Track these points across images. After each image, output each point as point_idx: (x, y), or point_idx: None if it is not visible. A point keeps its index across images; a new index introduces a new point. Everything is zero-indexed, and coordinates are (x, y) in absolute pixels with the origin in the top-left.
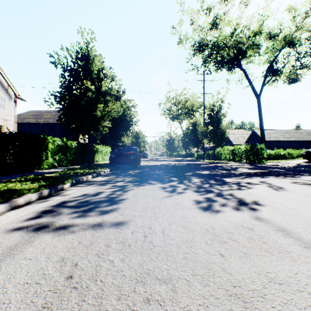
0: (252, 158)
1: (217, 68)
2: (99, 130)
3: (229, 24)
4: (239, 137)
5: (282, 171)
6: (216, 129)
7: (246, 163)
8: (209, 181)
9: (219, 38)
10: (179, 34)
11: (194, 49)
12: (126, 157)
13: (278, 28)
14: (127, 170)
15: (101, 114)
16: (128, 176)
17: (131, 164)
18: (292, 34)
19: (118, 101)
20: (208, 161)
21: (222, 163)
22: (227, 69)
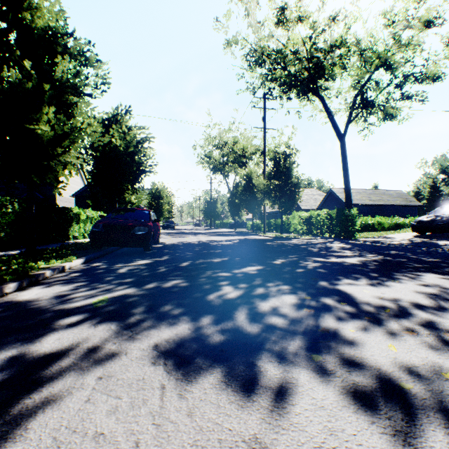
0: (339, 230)
1: (282, 93)
2: (55, 173)
3: (304, 20)
4: (309, 199)
5: (413, 256)
6: (284, 185)
7: (330, 238)
8: (320, 298)
9: (287, 44)
10: (225, 31)
11: (248, 60)
12: (126, 231)
13: (368, 41)
14: (124, 261)
15: (53, 133)
16: (111, 284)
17: (136, 245)
18: (388, 50)
19: (117, 127)
20: (271, 234)
21: (296, 239)
22: (299, 94)
